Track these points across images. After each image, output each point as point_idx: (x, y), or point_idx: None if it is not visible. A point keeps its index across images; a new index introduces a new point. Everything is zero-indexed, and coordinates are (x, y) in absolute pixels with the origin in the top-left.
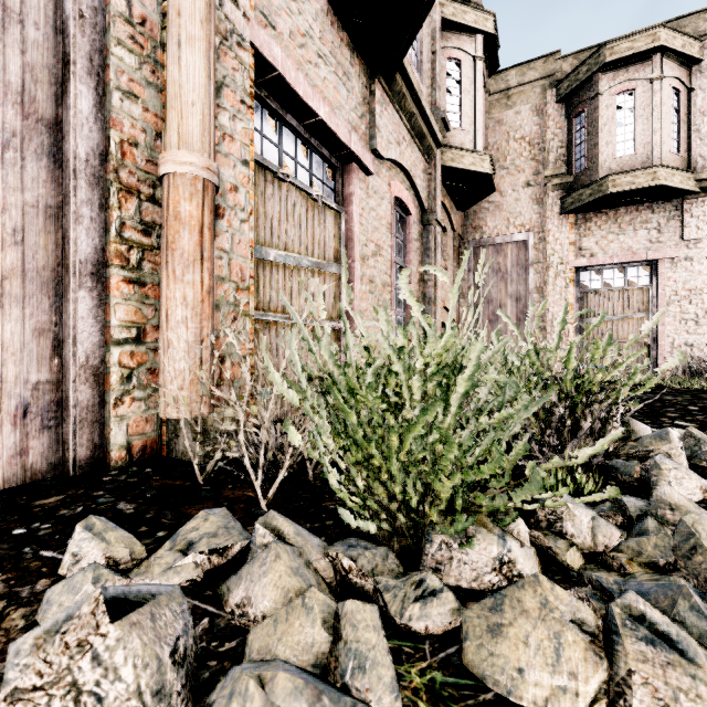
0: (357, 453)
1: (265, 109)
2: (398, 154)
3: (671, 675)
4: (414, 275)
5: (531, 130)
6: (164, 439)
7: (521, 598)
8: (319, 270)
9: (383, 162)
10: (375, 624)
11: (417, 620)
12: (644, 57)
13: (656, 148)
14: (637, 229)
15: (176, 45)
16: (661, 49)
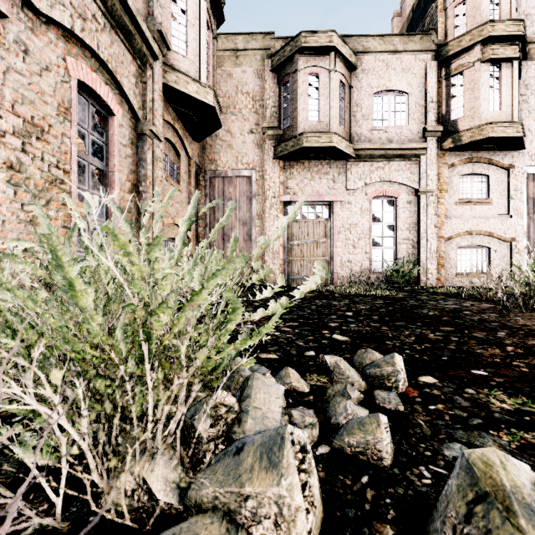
0: None
1: None
2: (79, 26)
3: None
4: (122, 183)
5: (254, 89)
6: None
7: None
8: None
9: (50, 24)
10: None
11: None
12: (325, 52)
13: (332, 120)
14: (322, 178)
15: None
16: (334, 49)
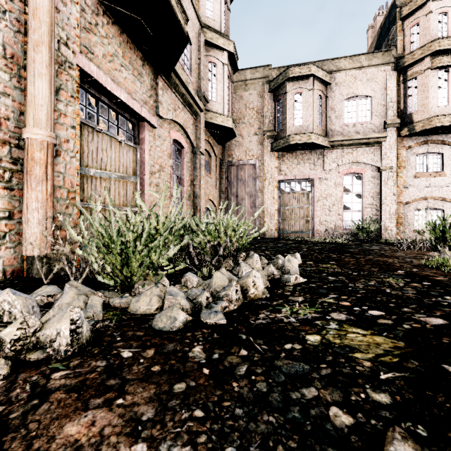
0: (107, 259)
1: (88, 93)
2: (174, 116)
3: (172, 300)
4: (187, 182)
5: (257, 105)
6: (25, 268)
7: (147, 292)
8: (123, 179)
9: (165, 120)
10: (99, 300)
11: (117, 303)
12: (306, 78)
13: (311, 124)
14: (305, 162)
15: (32, 76)
16: (312, 75)
